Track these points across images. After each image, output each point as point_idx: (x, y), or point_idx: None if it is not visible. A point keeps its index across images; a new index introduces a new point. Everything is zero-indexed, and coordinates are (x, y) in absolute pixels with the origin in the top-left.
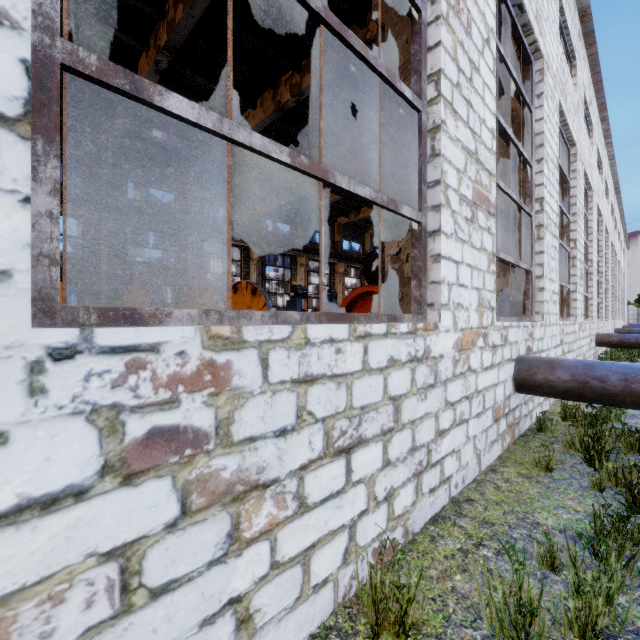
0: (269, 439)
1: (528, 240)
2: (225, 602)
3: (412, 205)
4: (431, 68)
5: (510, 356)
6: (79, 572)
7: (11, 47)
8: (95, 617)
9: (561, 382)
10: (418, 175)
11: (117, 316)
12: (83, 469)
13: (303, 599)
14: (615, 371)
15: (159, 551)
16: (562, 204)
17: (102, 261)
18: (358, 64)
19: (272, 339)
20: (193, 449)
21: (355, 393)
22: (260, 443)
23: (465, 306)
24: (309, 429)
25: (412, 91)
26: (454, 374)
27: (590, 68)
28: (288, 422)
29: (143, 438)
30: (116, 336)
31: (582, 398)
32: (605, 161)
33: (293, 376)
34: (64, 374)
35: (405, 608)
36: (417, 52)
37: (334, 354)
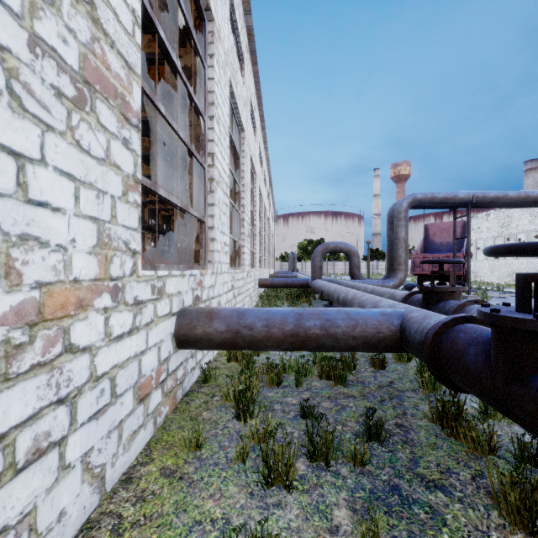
0: None
1: (202, 191)
2: None
3: None
4: None
5: (169, 310)
6: None
7: None
8: None
9: (218, 334)
10: None
11: None
12: None
13: None
14: (260, 317)
15: None
16: (237, 176)
17: None
18: None
19: None
20: None
21: None
22: None
23: (54, 243)
24: None
25: None
26: (6, 375)
27: (255, 83)
28: None
29: None
30: None
31: (236, 347)
32: (264, 160)
33: None
34: None
35: None
36: None
37: None
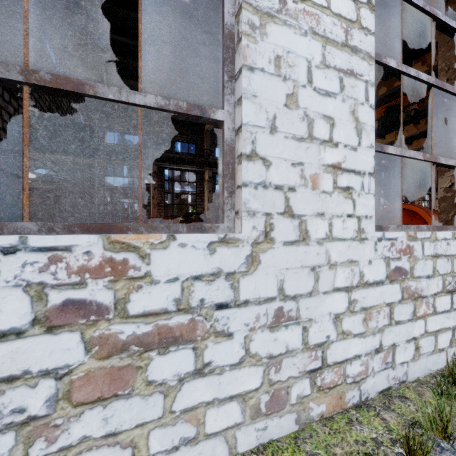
0: (424, 278)
1: None
2: (412, 337)
3: None
4: None
5: None
6: (382, 307)
7: (372, 153)
8: (385, 322)
9: None
10: None
11: (377, 228)
12: (383, 275)
13: (435, 352)
14: None
15: (397, 309)
16: None
17: (205, 195)
18: (446, 95)
19: (425, 237)
20: (404, 276)
21: (454, 265)
22: (421, 279)
23: None
24: (437, 278)
25: None
26: None
27: None
28: (430, 273)
29: (393, 269)
30: (388, 235)
31: None
32: None
33: (431, 253)
34: (380, 246)
35: None
36: None
37: (446, 245)
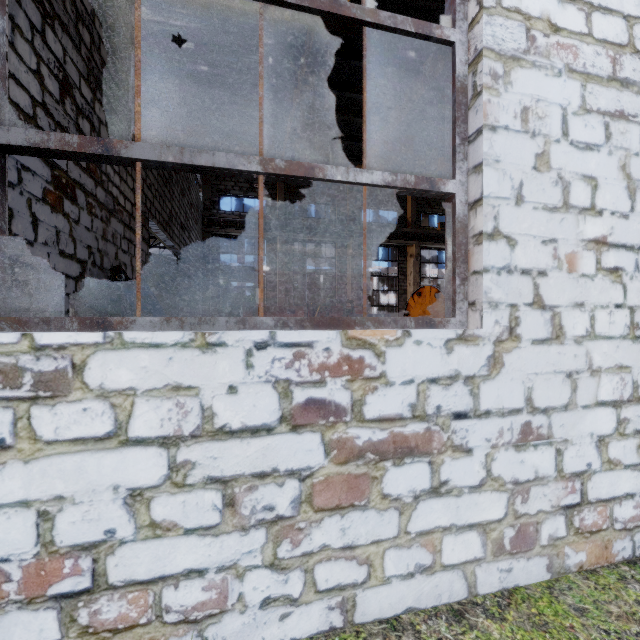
0: None
1: None
2: None
3: None
4: None
5: None
6: None
7: None
8: None
9: None
10: None
11: None
12: None
13: None
14: None
15: None
16: None
17: (348, 275)
18: None
19: None
20: None
21: None
22: None
23: None
24: None
25: None
26: None
27: None
28: None
29: None
30: None
31: None
32: None
33: None
34: None
35: None
36: None
37: None
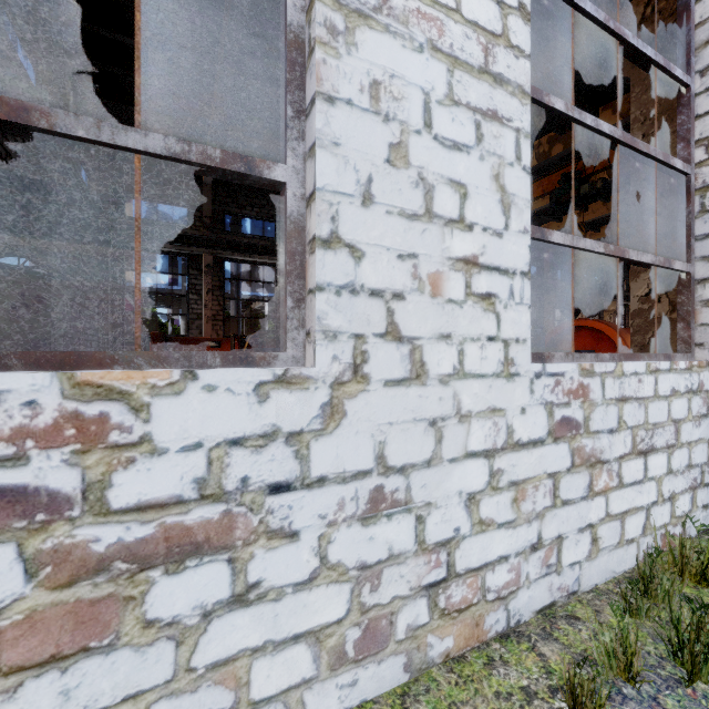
0: (605, 434)
1: None
2: (587, 524)
3: (678, 257)
4: (700, 134)
5: None
6: (542, 479)
7: (526, 242)
8: (546, 503)
9: None
10: (686, 230)
11: (536, 357)
12: (543, 431)
13: (621, 545)
14: None
15: (564, 481)
16: None
17: None
18: (639, 157)
19: (606, 371)
20: (575, 431)
21: (649, 412)
22: (601, 435)
23: None
24: (624, 432)
25: (678, 156)
26: None
27: None
28: (613, 425)
29: (559, 420)
30: (551, 368)
31: None
32: None
33: (616, 396)
34: (538, 385)
35: (706, 564)
36: (684, 122)
37: (637, 383)
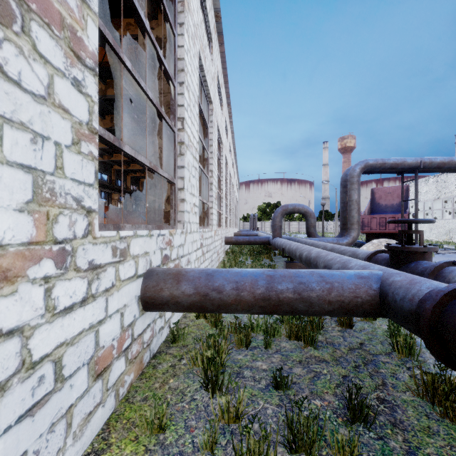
0: None
1: (172, 154)
2: None
3: None
4: None
5: (134, 272)
6: None
7: None
8: None
9: (186, 297)
10: None
11: None
12: None
13: None
14: (230, 280)
15: None
16: (205, 145)
17: None
18: None
19: None
20: None
21: None
22: None
23: None
24: None
25: None
26: None
27: (221, 62)
28: None
29: None
30: None
31: (204, 310)
32: (230, 132)
33: None
34: None
35: None
36: None
37: None
